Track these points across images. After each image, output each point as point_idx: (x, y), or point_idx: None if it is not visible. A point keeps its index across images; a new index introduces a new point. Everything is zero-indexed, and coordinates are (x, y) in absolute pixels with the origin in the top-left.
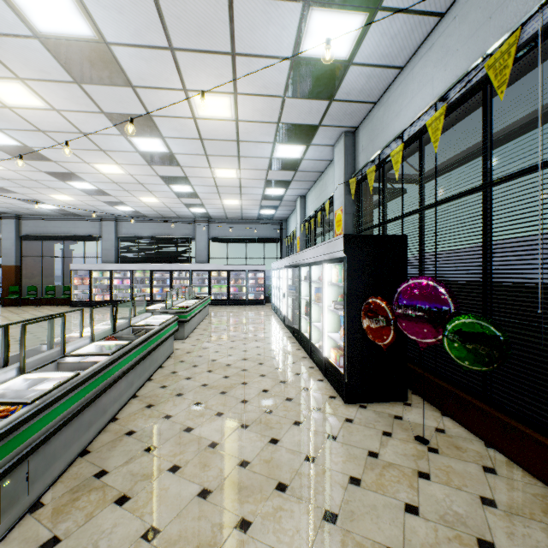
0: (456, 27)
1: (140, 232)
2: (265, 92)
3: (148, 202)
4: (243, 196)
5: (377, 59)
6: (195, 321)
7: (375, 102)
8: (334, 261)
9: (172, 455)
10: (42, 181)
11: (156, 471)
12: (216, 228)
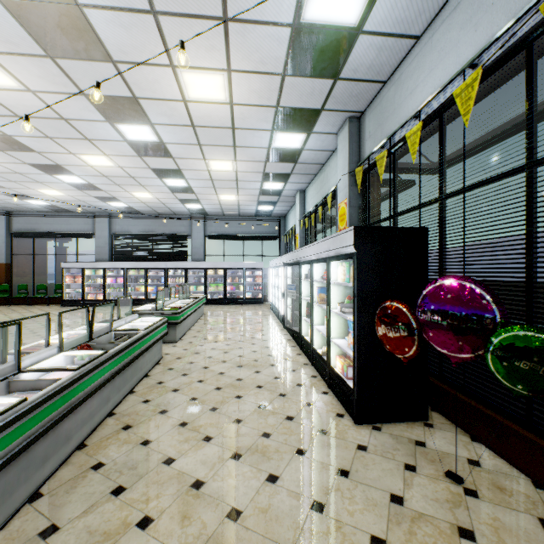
0: None
1: (135, 229)
2: (262, 69)
3: (141, 197)
4: (240, 191)
5: (390, 26)
6: (189, 322)
7: (385, 81)
8: (341, 258)
9: (144, 500)
10: (28, 175)
11: (120, 526)
12: (212, 225)
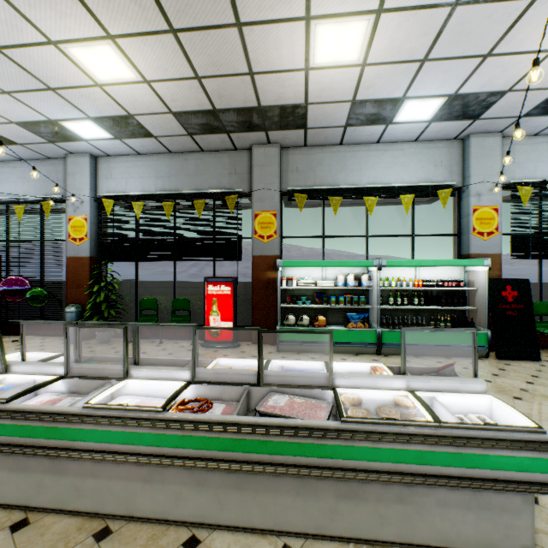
0: (30, 171)
1: None
2: None
3: None
4: None
5: None
6: None
7: None
8: None
9: None
10: None
11: None
12: None
